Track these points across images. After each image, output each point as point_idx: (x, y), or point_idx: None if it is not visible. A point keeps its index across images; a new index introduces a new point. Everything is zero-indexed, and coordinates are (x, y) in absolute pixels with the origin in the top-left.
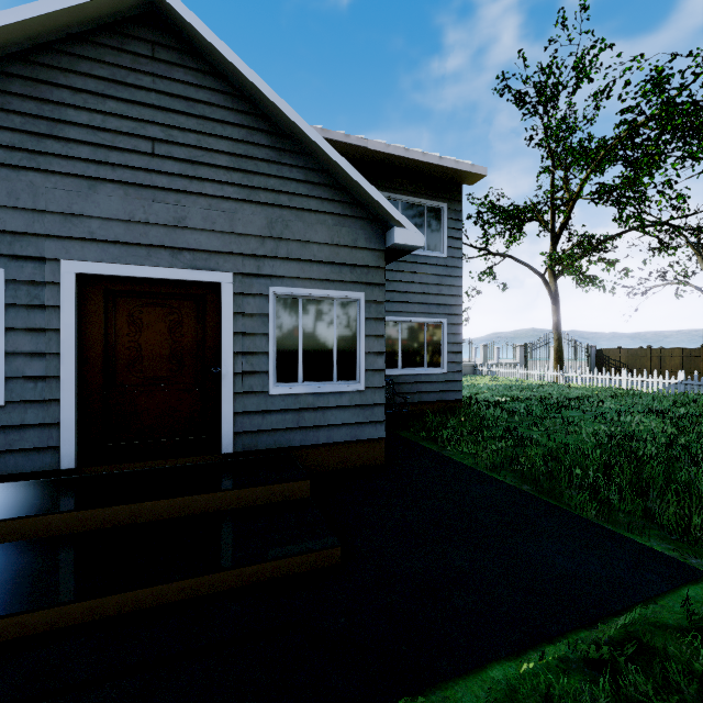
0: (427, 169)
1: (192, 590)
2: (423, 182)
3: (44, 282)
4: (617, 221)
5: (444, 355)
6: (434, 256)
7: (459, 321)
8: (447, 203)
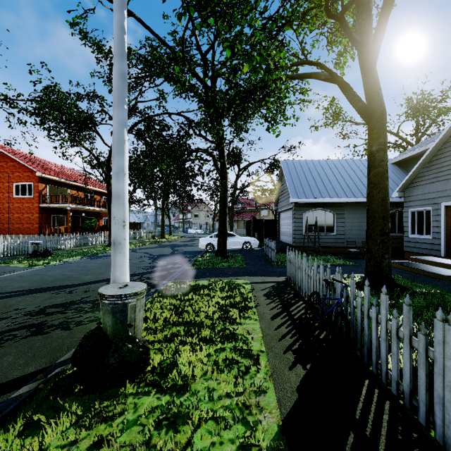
0: None
1: (419, 272)
2: None
3: (438, 209)
4: None
5: None
6: None
7: None
8: None
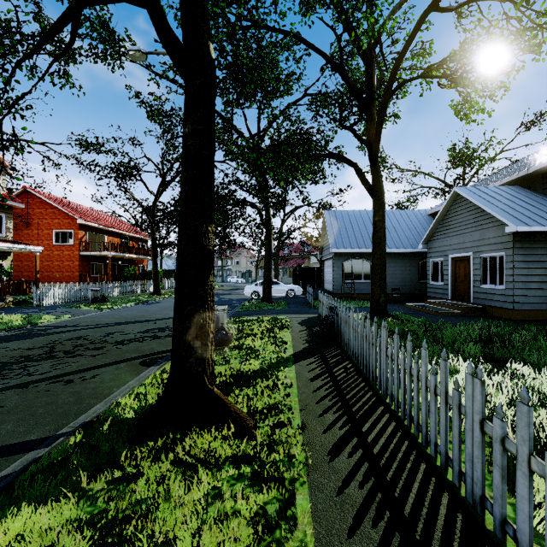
0: None
1: (423, 310)
2: None
3: (447, 260)
4: None
5: None
6: None
7: None
8: None
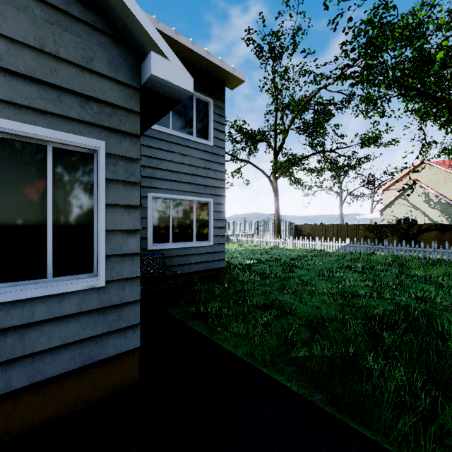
0: (196, 62)
1: None
2: (192, 75)
3: None
4: (311, 146)
5: (210, 230)
6: (202, 143)
7: (223, 201)
8: (213, 99)
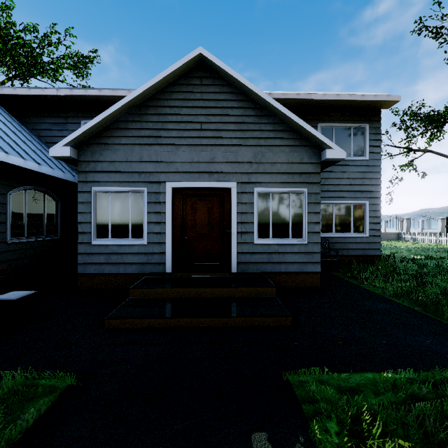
0: (353, 104)
1: (225, 323)
2: (350, 113)
3: (160, 192)
4: None
5: (366, 225)
6: (358, 160)
7: (378, 202)
8: (368, 123)
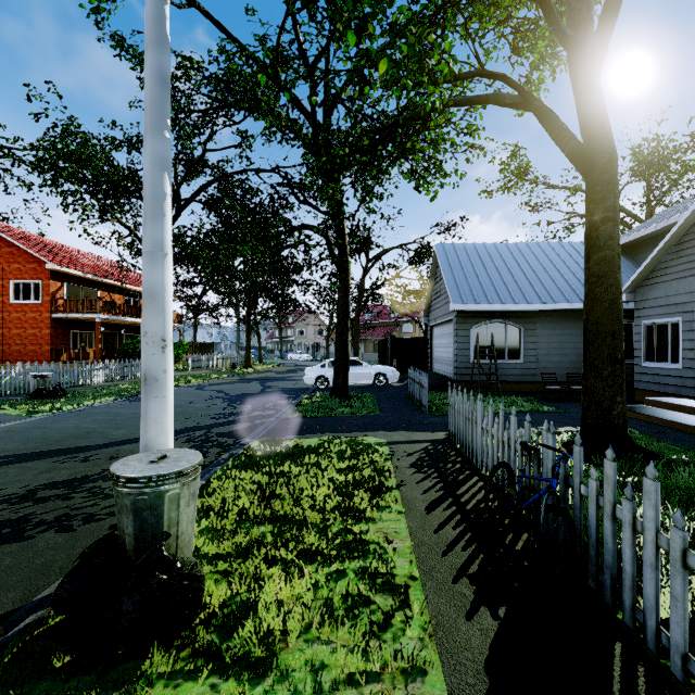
0: None
1: (665, 424)
2: None
3: (693, 320)
4: None
5: None
6: None
7: None
8: None
